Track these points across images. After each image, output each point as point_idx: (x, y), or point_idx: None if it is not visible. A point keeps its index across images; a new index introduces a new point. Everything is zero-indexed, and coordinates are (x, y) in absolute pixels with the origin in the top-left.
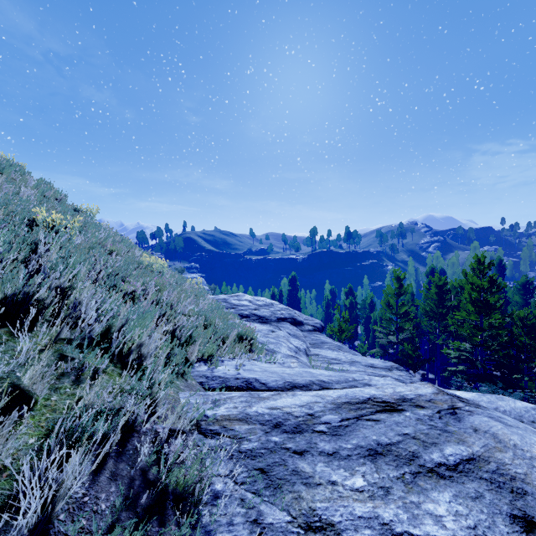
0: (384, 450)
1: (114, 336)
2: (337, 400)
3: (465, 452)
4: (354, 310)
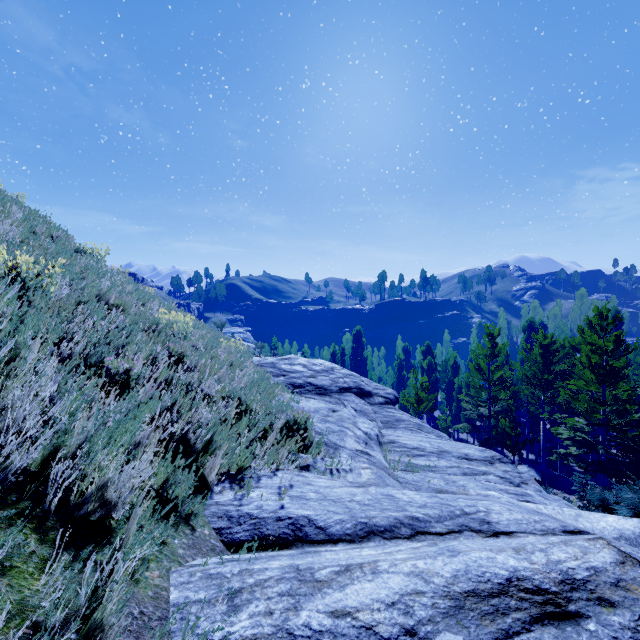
0: None
1: (52, 473)
2: (453, 587)
3: None
4: (433, 373)
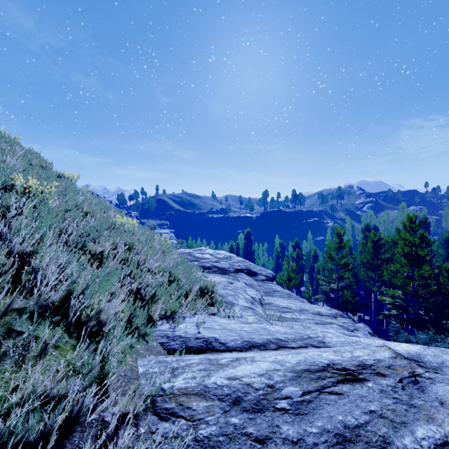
0: (353, 435)
1: (71, 303)
2: (296, 367)
3: (437, 434)
4: (300, 260)
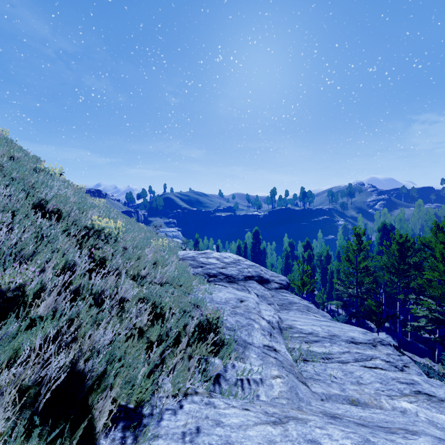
0: None
1: None
2: None
3: None
4: (311, 261)
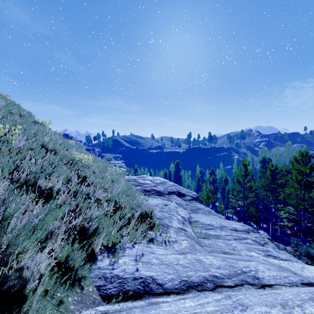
0: None
1: None
2: None
3: None
4: (215, 183)
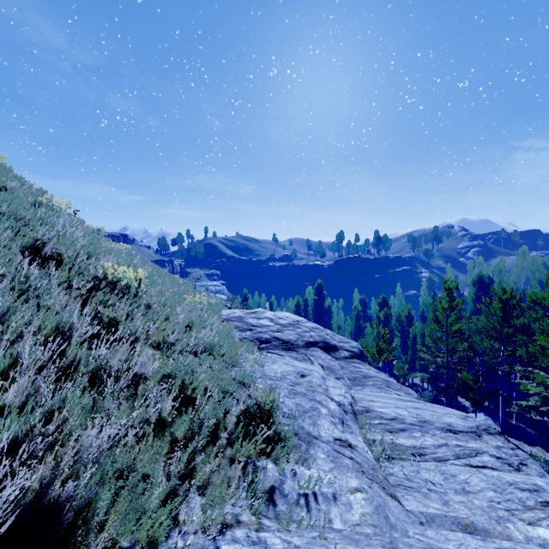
0: None
1: None
2: None
3: None
4: (388, 322)
